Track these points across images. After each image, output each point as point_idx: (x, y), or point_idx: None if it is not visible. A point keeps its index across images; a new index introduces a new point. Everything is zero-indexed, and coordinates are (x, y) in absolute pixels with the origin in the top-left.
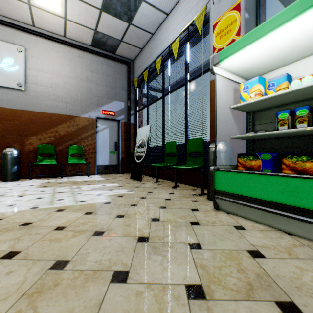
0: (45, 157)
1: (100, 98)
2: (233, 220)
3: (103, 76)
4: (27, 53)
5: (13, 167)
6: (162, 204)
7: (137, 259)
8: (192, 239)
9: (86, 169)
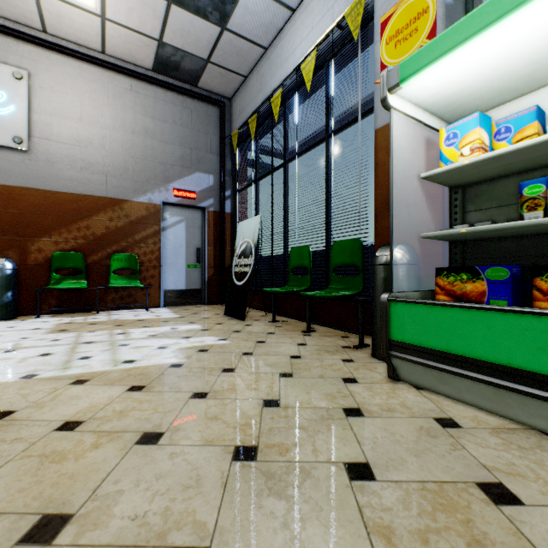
0: (67, 276)
1: (168, 167)
2: (431, 405)
3: (176, 126)
4: (32, 82)
5: (4, 294)
6: (284, 368)
7: (229, 510)
8: (352, 454)
9: (144, 298)
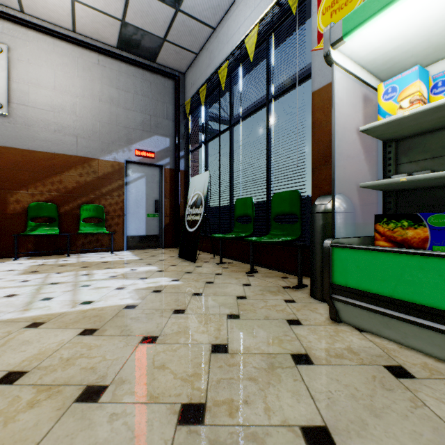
0: (41, 223)
1: (131, 131)
2: (377, 350)
3: (137, 96)
4: (11, 55)
5: None
6: (231, 309)
7: None
8: (308, 414)
9: (110, 243)
